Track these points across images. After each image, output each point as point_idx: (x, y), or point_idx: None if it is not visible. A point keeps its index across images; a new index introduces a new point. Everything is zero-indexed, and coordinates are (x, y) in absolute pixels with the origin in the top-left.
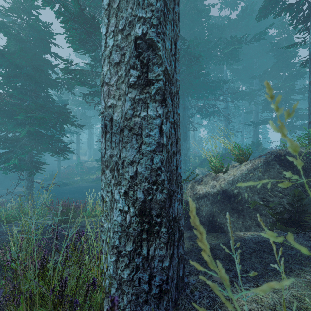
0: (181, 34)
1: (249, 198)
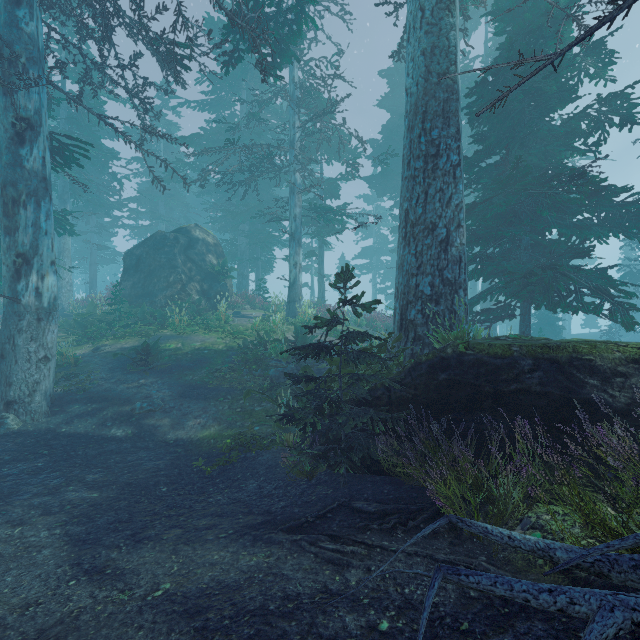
0: None
1: None
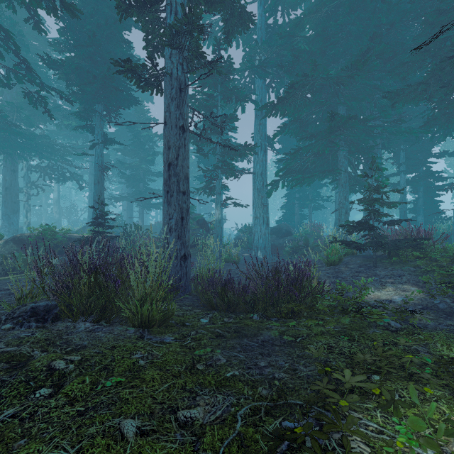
0: None
1: None
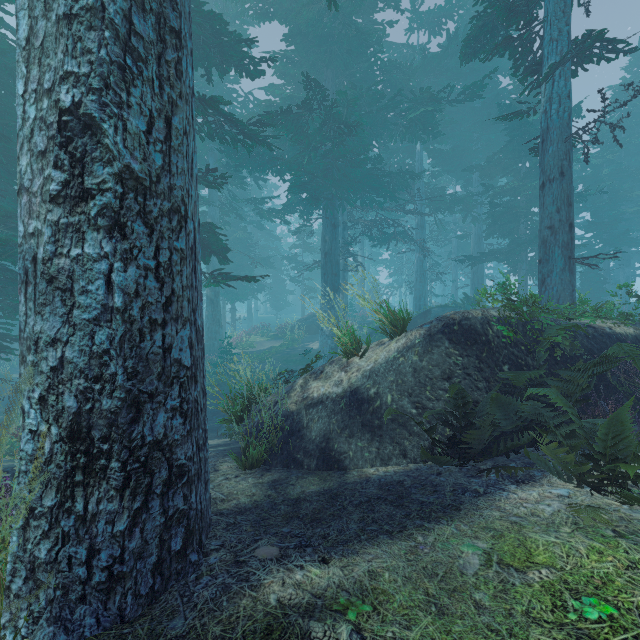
0: (327, 76)
1: (393, 404)
